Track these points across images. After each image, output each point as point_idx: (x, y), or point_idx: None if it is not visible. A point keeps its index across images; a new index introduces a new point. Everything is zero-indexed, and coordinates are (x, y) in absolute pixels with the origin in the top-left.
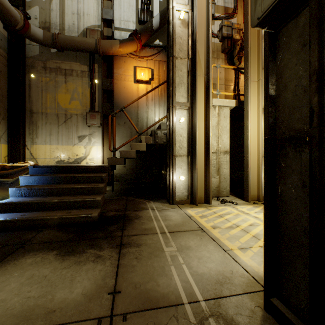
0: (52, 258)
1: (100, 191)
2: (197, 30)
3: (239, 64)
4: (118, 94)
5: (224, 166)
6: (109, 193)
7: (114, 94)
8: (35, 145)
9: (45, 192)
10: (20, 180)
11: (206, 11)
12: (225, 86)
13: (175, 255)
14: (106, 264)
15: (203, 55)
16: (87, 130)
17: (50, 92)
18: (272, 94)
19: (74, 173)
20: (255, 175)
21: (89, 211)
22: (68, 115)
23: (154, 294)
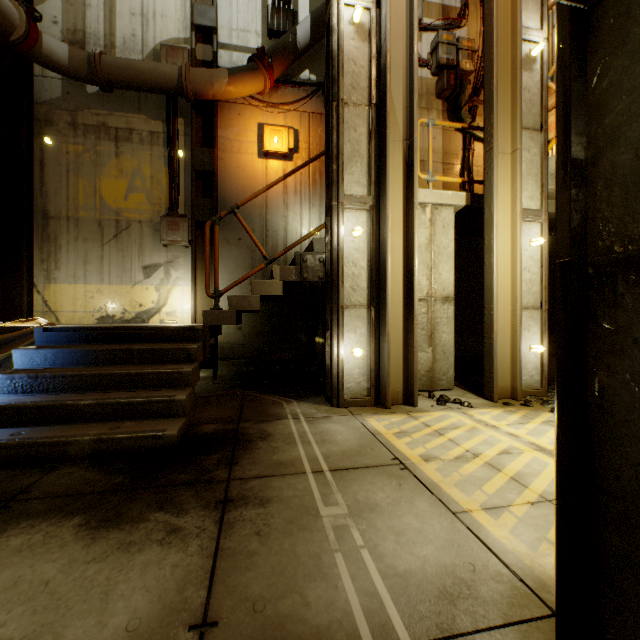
0: (69, 536)
1: (186, 381)
2: (389, 46)
3: (473, 121)
4: (225, 181)
5: (443, 327)
6: (208, 383)
7: (217, 179)
8: (53, 285)
9: (68, 383)
10: (14, 357)
11: (408, 7)
12: (444, 165)
13: (344, 525)
14: (190, 550)
15: (400, 99)
16: (161, 254)
17: (85, 175)
18: (578, 157)
19: (132, 343)
20: (507, 347)
21: (159, 424)
22: (123, 223)
23: (296, 630)
